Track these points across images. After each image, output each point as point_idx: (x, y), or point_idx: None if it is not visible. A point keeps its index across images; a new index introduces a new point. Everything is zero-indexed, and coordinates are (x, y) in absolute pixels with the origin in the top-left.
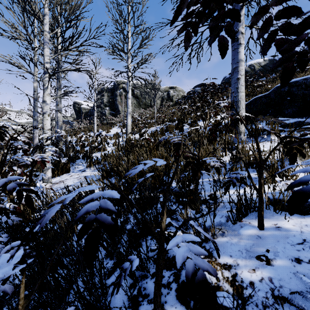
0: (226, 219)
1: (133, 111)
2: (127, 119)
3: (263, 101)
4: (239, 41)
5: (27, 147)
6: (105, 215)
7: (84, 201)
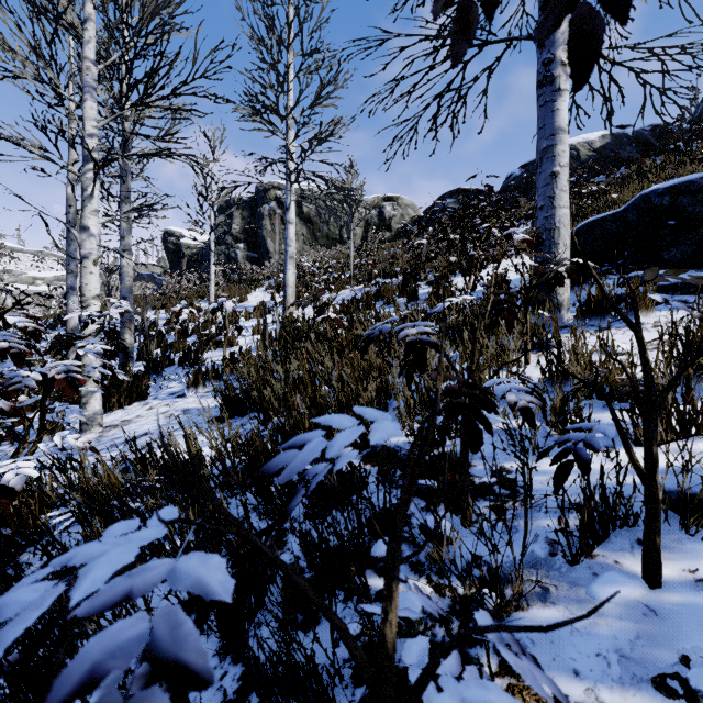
0: (548, 546)
1: (301, 252)
2: (286, 272)
3: (610, 231)
4: (556, 83)
5: (55, 337)
6: (165, 701)
7: (94, 609)
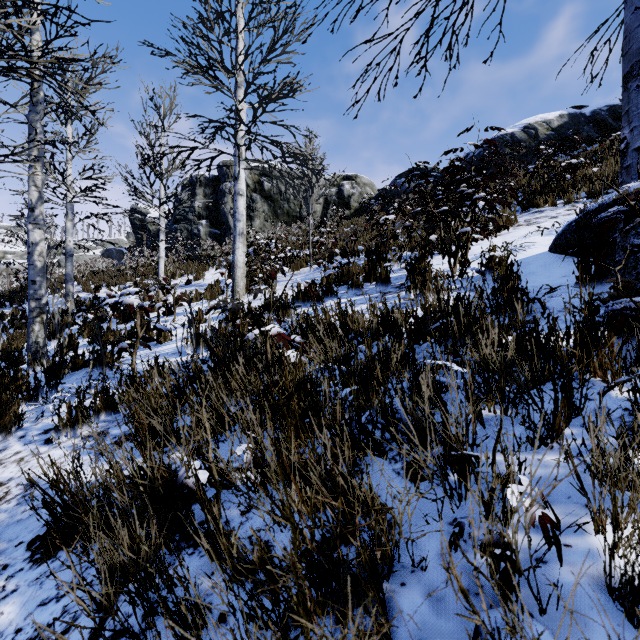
0: None
1: (262, 228)
2: (235, 251)
3: None
4: None
5: None
6: None
7: None
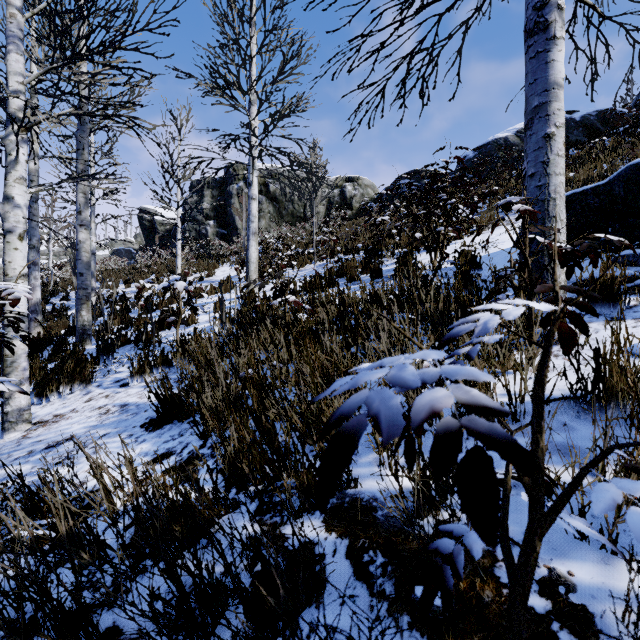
0: None
1: (268, 228)
2: (249, 248)
3: (591, 205)
4: (551, 30)
5: None
6: None
7: None
